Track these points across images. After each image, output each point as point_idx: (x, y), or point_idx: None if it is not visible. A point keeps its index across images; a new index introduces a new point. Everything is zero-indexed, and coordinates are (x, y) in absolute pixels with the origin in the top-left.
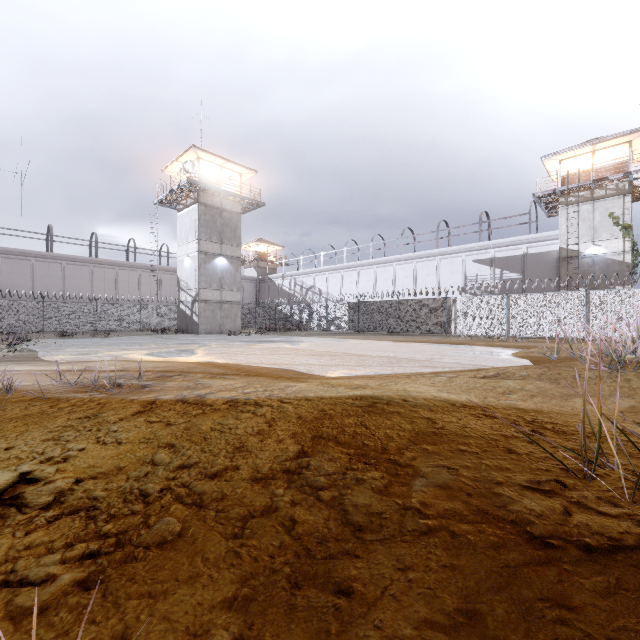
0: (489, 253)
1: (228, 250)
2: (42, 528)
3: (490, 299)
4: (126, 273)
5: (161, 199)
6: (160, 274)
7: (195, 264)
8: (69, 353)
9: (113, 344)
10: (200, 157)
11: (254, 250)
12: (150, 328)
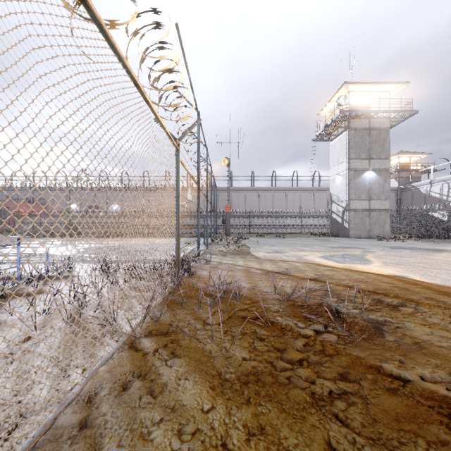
0: None
1: (376, 164)
2: None
3: None
4: (292, 194)
5: (317, 135)
6: (313, 193)
7: (345, 180)
8: (266, 250)
9: (290, 244)
10: (350, 90)
11: (393, 163)
12: (308, 232)
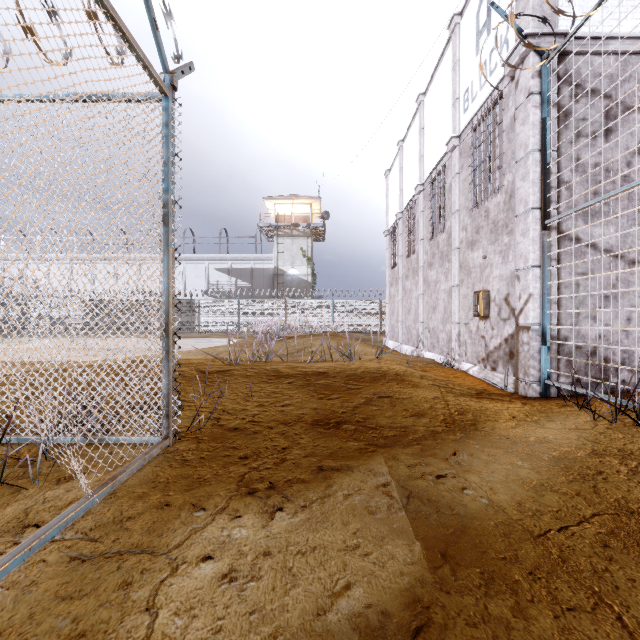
0: (227, 264)
1: None
2: (2, 402)
3: (226, 302)
4: None
5: None
6: None
7: None
8: None
9: None
10: None
11: None
12: None
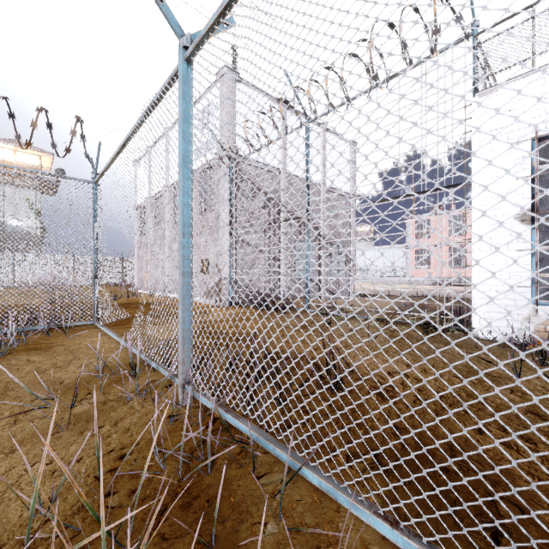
0: None
1: None
2: None
3: None
4: None
5: None
6: None
7: None
8: None
9: None
10: None
11: None
12: None
